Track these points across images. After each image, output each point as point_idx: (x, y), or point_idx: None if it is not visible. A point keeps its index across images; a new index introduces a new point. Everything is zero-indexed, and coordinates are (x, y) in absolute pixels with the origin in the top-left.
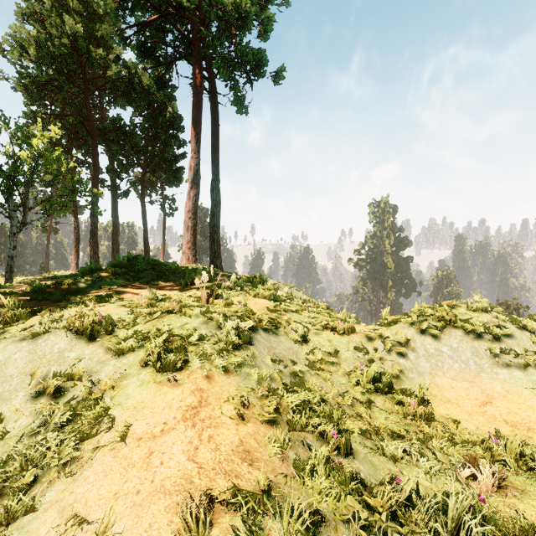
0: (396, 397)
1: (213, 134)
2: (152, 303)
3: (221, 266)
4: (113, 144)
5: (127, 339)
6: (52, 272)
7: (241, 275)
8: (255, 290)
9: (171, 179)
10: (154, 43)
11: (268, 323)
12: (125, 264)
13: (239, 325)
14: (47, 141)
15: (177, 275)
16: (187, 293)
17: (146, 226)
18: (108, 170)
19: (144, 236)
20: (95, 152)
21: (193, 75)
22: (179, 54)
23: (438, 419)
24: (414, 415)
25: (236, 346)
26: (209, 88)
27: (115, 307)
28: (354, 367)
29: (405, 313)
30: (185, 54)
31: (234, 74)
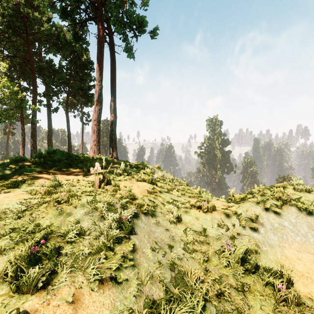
0: (265, 280)
1: (112, 70)
2: (49, 190)
3: (117, 157)
4: (46, 77)
5: (3, 237)
6: (6, 160)
7: (129, 163)
8: (138, 174)
9: (86, 101)
10: (72, 9)
11: (148, 205)
12: (45, 155)
13: (121, 214)
14: (2, 74)
15: (83, 164)
16: (87, 178)
17: (69, 131)
18: (44, 94)
19: (68, 137)
20: (34, 82)
21: (98, 30)
22: (88, 15)
23: (304, 300)
24: (283, 299)
25: (117, 238)
26: (109, 40)
27: (16, 194)
28: (221, 245)
29: (249, 193)
30: (93, 17)
31: (125, 30)
